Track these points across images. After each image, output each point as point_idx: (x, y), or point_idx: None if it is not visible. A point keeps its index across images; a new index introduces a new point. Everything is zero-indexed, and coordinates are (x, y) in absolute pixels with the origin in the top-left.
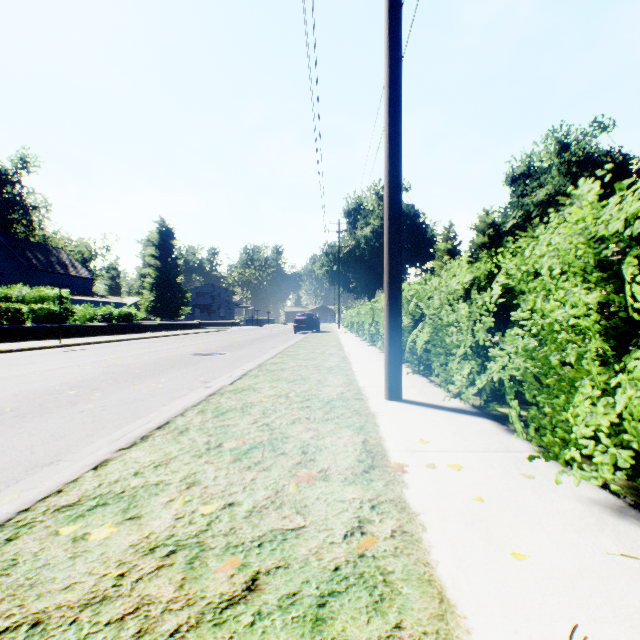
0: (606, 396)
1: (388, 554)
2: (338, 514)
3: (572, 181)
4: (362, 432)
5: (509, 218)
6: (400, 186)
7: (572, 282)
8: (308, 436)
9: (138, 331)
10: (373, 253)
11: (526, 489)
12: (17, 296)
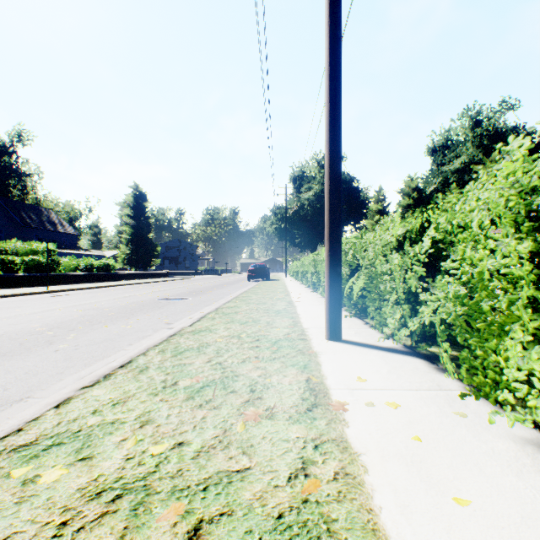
0: (536, 340)
1: (331, 499)
2: (282, 454)
3: (484, 152)
4: (306, 371)
5: (430, 183)
6: (339, 150)
7: (502, 233)
8: (256, 374)
9: (115, 279)
10: (315, 213)
11: (460, 428)
12: (11, 249)
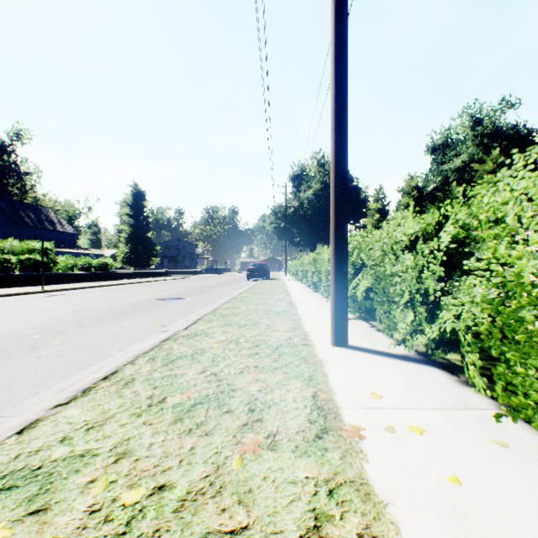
0: None
1: None
2: (289, 505)
3: (484, 151)
4: (311, 384)
5: (430, 182)
6: (346, 140)
7: None
8: (256, 389)
9: (113, 278)
10: (314, 212)
11: (504, 463)
12: (8, 248)
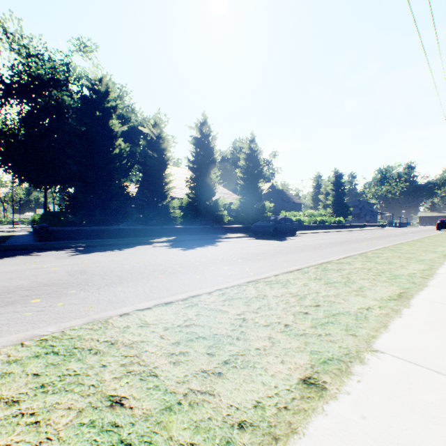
0: None
1: None
2: None
3: None
4: None
5: None
6: None
7: None
8: None
9: (344, 228)
10: None
11: None
12: (308, 215)
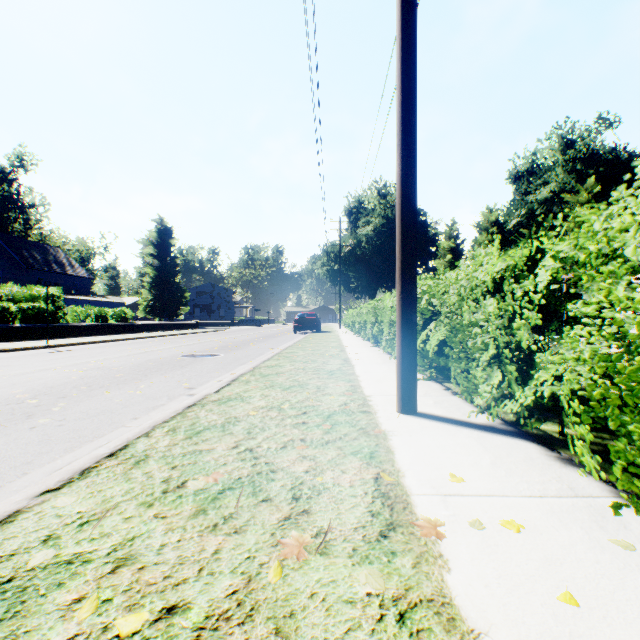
0: None
1: None
2: (345, 637)
3: (577, 179)
4: (373, 462)
5: (512, 216)
6: (415, 157)
7: None
8: (302, 469)
9: (134, 331)
10: (374, 252)
11: (633, 573)
12: (7, 295)
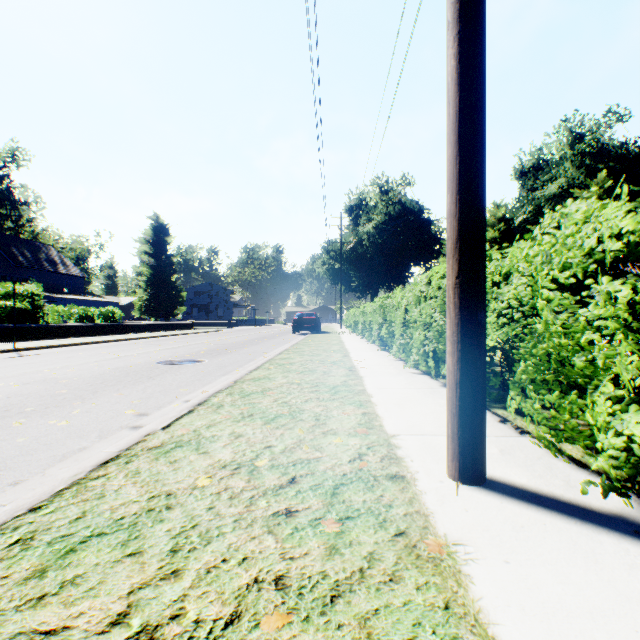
0: None
1: None
2: None
3: (585, 174)
4: None
5: (518, 213)
6: (483, 39)
7: None
8: None
9: (122, 332)
10: (376, 250)
11: None
12: None
